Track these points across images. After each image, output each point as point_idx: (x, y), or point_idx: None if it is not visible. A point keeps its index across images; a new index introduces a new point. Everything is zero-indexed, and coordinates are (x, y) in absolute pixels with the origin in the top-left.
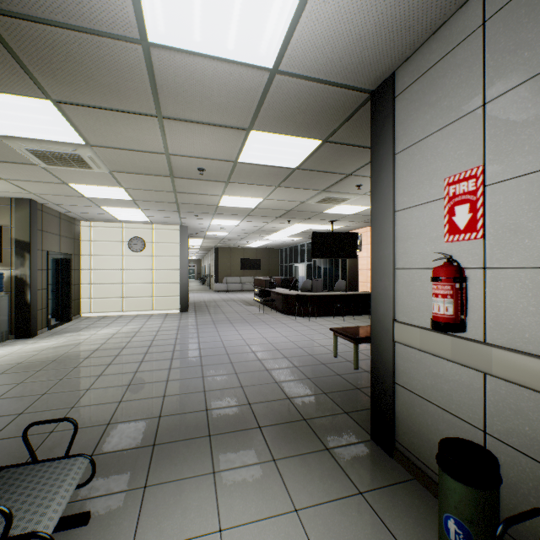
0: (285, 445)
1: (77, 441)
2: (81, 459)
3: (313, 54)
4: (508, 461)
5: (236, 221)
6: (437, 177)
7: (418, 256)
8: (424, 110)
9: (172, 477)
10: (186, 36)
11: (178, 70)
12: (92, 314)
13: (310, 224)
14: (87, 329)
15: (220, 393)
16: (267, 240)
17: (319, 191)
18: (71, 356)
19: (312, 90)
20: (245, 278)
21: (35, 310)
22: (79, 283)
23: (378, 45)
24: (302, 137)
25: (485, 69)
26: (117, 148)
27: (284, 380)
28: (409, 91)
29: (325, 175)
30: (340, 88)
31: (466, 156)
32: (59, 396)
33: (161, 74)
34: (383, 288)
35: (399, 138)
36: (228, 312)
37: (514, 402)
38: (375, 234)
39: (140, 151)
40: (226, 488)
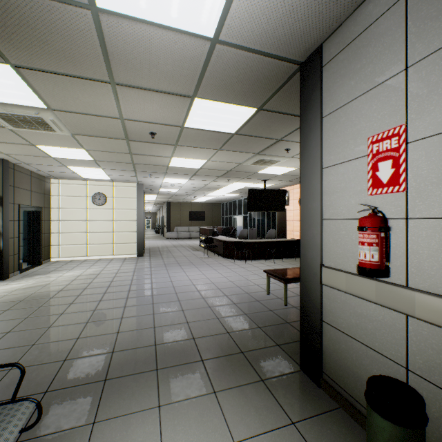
0: (225, 377)
1: (33, 378)
2: (26, 403)
3: (250, 24)
4: (430, 397)
5: (184, 180)
6: (361, 137)
7: (343, 207)
8: (349, 77)
9: (120, 412)
10: (132, 2)
11: (127, 37)
12: (60, 258)
13: (246, 183)
14: (54, 272)
15: (168, 329)
16: (211, 196)
17: (254, 154)
18: (37, 296)
19: (249, 60)
20: (193, 227)
21: (8, 255)
22: (49, 232)
23: (308, 17)
24: (240, 105)
25: (407, 36)
26: (76, 113)
27: (224, 315)
28: (335, 61)
29: (259, 140)
30: (273, 59)
31: (389, 116)
32: (22, 334)
33: (111, 41)
34: (311, 236)
35: (326, 103)
36: (177, 256)
37: (436, 342)
38: (304, 188)
39: (97, 116)
40: (170, 421)
